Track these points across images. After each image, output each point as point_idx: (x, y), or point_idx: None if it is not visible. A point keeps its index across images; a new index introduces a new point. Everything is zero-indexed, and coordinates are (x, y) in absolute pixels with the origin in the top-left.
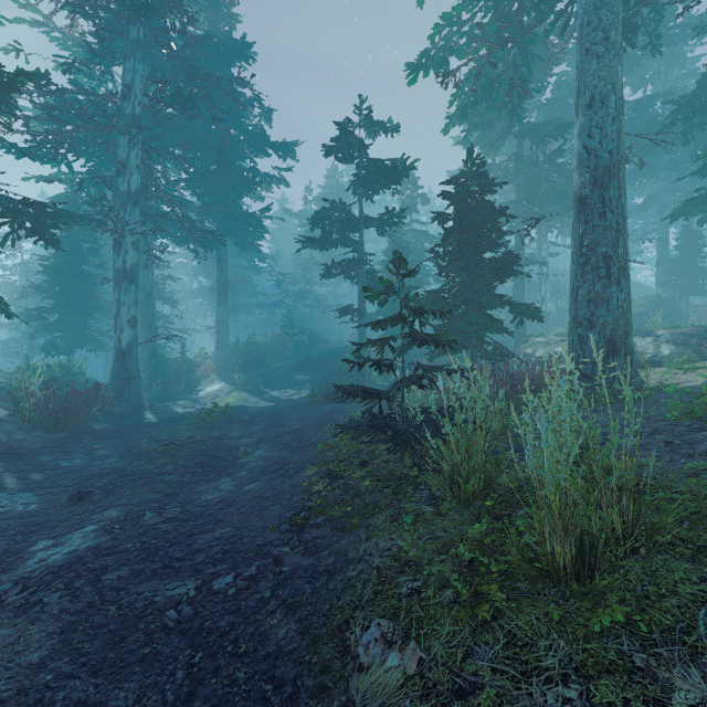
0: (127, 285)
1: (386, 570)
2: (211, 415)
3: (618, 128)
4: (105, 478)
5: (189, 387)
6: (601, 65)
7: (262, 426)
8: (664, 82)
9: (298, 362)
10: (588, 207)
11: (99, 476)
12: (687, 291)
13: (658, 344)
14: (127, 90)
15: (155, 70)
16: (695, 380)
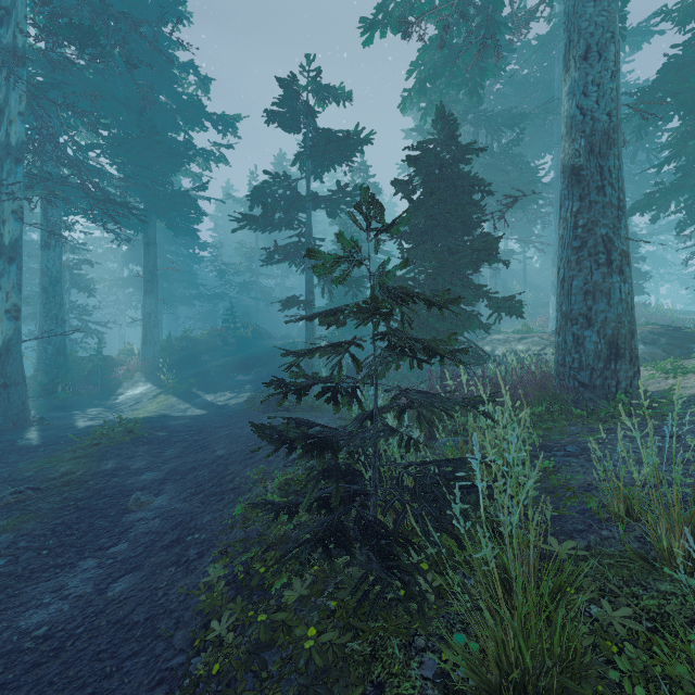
0: (5, 265)
1: None
2: (110, 436)
3: (616, 87)
4: None
5: (107, 390)
6: (598, 9)
7: (178, 450)
8: None
9: (240, 360)
10: (583, 179)
11: None
12: None
13: None
14: (5, 12)
15: None
16: (690, 386)
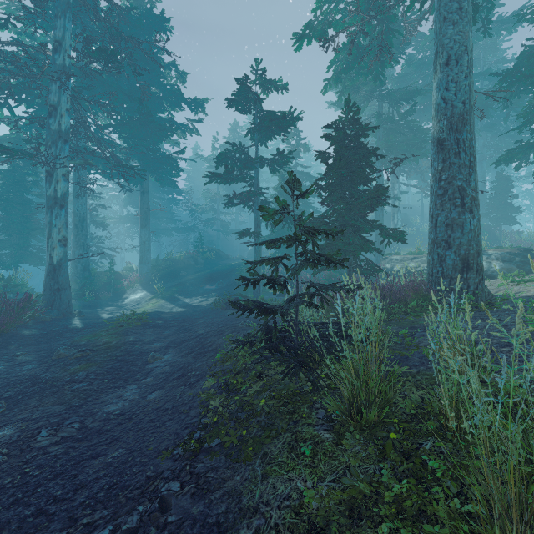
0: (58, 210)
1: (285, 530)
2: (128, 322)
3: (469, 83)
4: (18, 387)
5: (116, 295)
6: (456, 30)
7: (172, 331)
8: (482, 65)
9: (207, 275)
10: (445, 147)
11: (13, 384)
12: (500, 221)
13: (490, 261)
14: (58, 44)
15: (84, 30)
16: (527, 291)
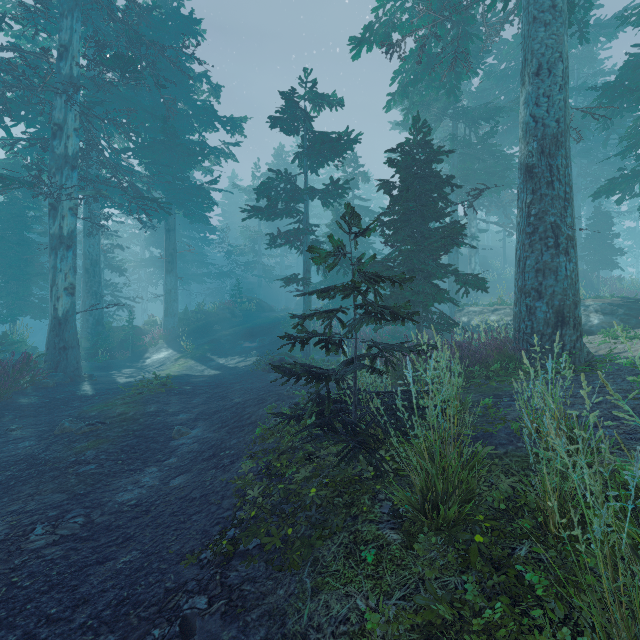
0: (64, 252)
1: None
2: (149, 388)
3: (564, 97)
4: (10, 470)
5: (136, 354)
6: (548, 33)
7: (203, 399)
8: (577, 78)
9: (246, 330)
10: (535, 176)
11: (5, 466)
12: (598, 265)
13: (588, 313)
14: (64, 49)
15: (96, 33)
16: (634, 350)
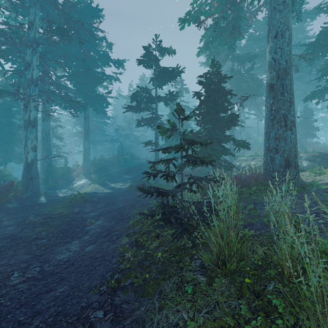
0: (31, 128)
1: None
2: (75, 199)
3: (290, 49)
4: (2, 242)
5: (69, 181)
6: (281, 16)
7: (103, 205)
8: (295, 40)
9: (125, 169)
10: (275, 89)
11: None
12: (306, 136)
13: (301, 160)
14: (31, 24)
15: (48, 16)
16: (325, 179)
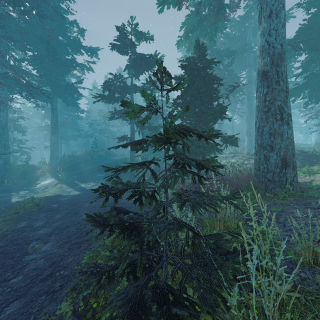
0: None
1: None
2: (25, 208)
3: (285, 31)
4: None
5: (31, 181)
6: None
7: (62, 215)
8: None
9: (99, 166)
10: (269, 77)
11: None
12: None
13: None
14: None
15: None
16: (317, 180)
